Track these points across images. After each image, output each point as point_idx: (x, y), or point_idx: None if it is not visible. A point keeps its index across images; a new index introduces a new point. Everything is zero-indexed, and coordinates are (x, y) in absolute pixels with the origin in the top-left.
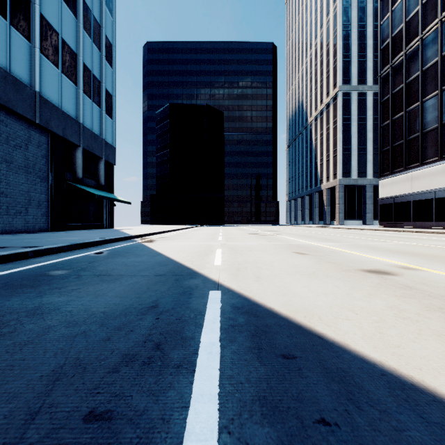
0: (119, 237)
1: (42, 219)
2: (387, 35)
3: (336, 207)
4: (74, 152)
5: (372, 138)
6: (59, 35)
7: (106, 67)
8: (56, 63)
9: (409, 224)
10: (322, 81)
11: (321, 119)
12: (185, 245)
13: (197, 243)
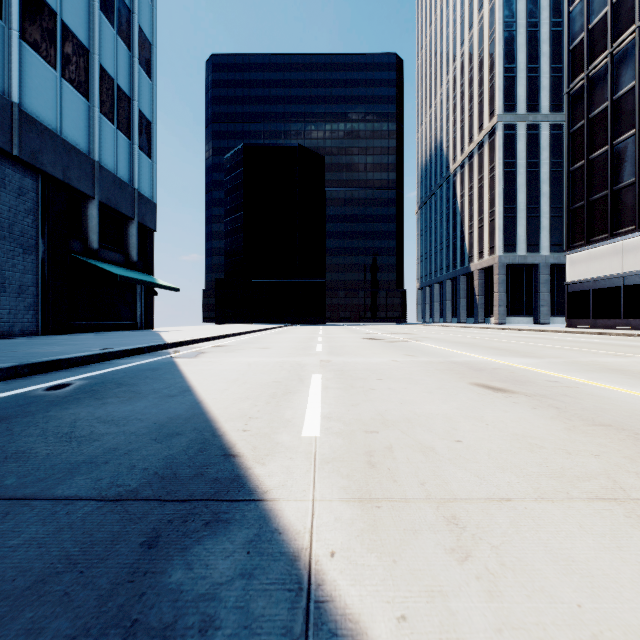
0: (136, 347)
1: (26, 315)
2: (580, 27)
3: (494, 297)
4: (84, 208)
5: (548, 193)
6: (57, 16)
7: (141, 76)
8: (52, 61)
9: (618, 323)
10: (471, 108)
11: (470, 166)
12: (253, 363)
13: (276, 358)
